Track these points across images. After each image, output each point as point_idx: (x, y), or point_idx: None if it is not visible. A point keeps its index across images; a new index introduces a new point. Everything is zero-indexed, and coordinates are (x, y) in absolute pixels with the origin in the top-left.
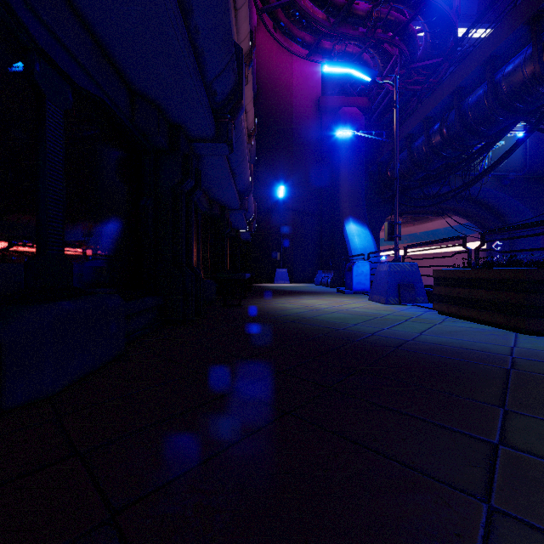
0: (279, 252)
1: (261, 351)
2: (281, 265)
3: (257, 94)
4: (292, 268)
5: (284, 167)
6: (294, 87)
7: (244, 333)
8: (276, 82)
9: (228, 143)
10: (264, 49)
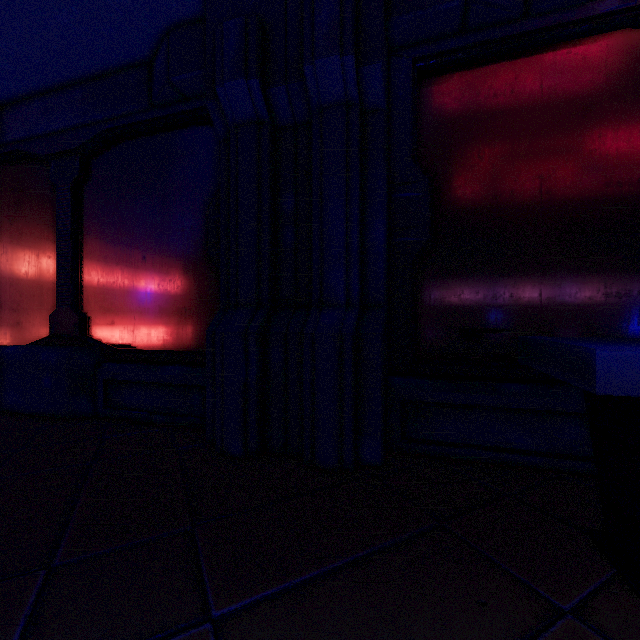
0: None
1: None
2: None
3: None
4: None
5: None
6: None
7: None
8: None
9: None
10: None
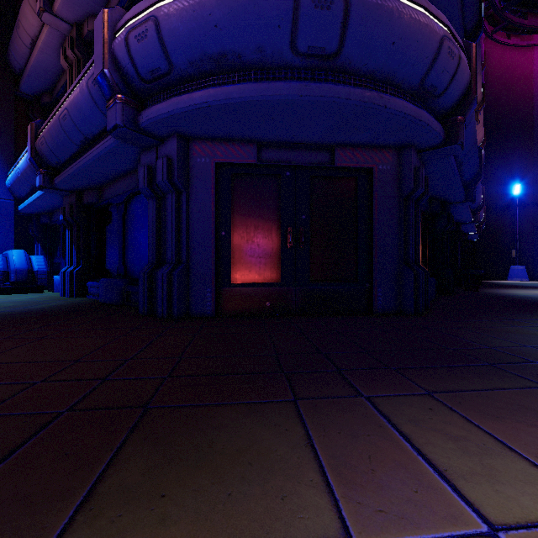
0: (513, 250)
1: (497, 301)
2: (517, 262)
3: (486, 98)
4: (533, 265)
5: (521, 161)
6: (535, 73)
7: (486, 298)
8: (510, 78)
9: (472, 201)
10: (494, 51)
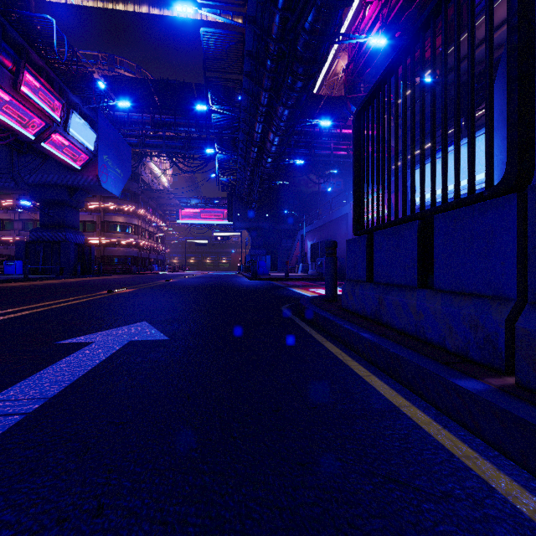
0: None
1: None
2: None
3: None
4: None
5: None
6: None
7: None
8: None
9: None
10: None
